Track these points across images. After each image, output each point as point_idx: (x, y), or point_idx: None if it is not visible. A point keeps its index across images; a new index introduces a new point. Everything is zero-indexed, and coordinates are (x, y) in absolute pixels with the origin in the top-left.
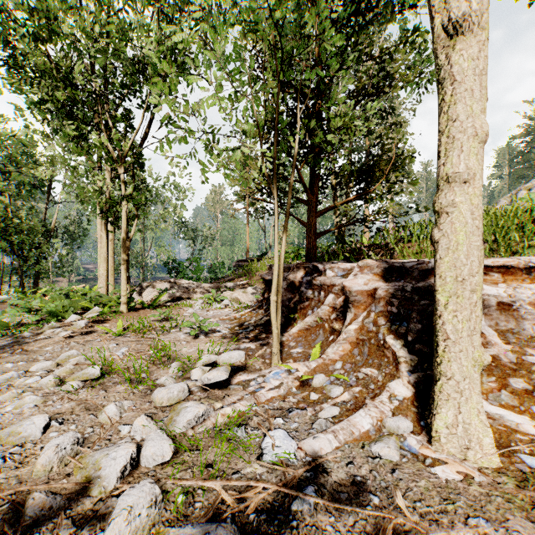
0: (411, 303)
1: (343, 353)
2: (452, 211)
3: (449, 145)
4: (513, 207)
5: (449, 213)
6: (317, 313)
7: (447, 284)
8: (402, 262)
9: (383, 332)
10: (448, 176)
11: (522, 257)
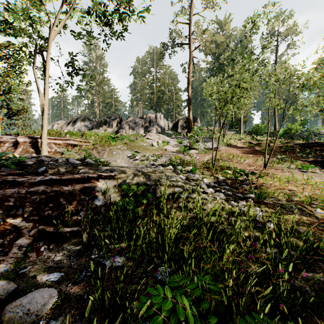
0: (35, 143)
1: (18, 154)
2: (43, 129)
3: (43, 120)
4: (51, 130)
5: (43, 129)
6: (3, 148)
7: (43, 138)
8: (32, 136)
9: (29, 148)
10: (43, 124)
11: (52, 137)
